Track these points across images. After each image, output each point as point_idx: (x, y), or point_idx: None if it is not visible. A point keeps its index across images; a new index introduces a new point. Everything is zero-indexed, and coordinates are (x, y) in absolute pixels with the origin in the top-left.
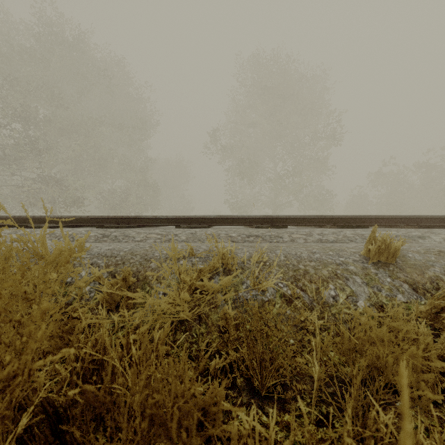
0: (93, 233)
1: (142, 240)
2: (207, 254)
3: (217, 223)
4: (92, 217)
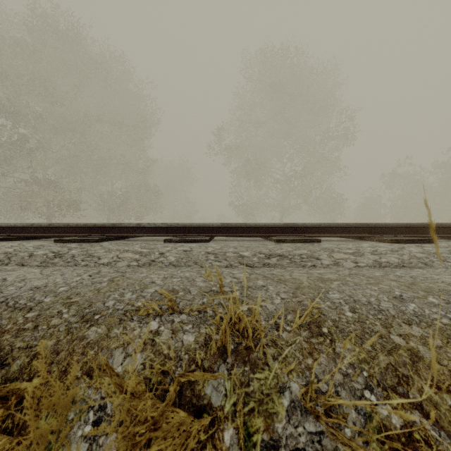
0: (42, 251)
1: (110, 262)
2: (204, 301)
3: (223, 233)
4: (56, 226)
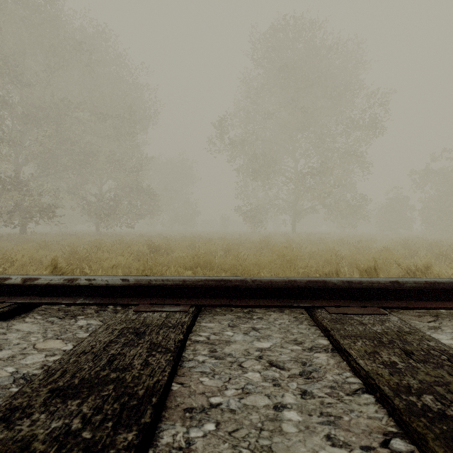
0: None
1: None
2: None
3: None
4: None
